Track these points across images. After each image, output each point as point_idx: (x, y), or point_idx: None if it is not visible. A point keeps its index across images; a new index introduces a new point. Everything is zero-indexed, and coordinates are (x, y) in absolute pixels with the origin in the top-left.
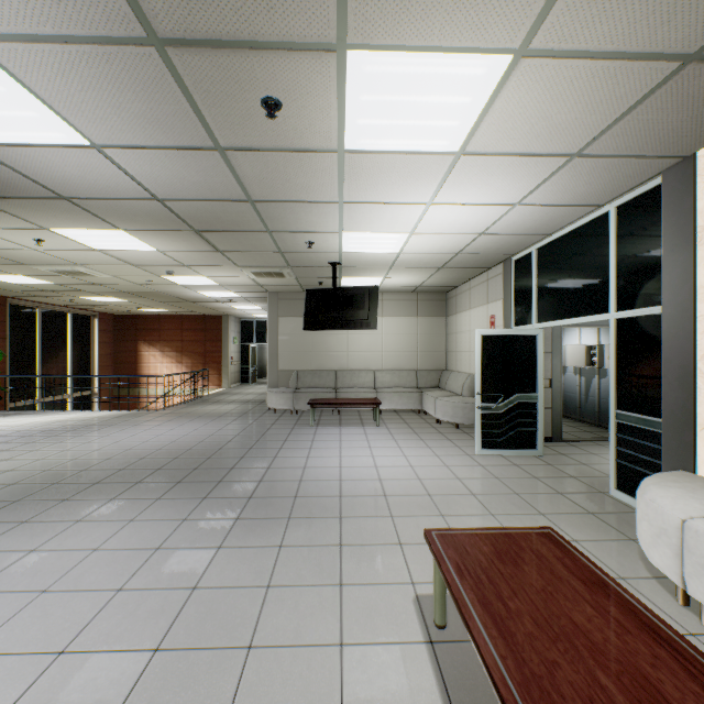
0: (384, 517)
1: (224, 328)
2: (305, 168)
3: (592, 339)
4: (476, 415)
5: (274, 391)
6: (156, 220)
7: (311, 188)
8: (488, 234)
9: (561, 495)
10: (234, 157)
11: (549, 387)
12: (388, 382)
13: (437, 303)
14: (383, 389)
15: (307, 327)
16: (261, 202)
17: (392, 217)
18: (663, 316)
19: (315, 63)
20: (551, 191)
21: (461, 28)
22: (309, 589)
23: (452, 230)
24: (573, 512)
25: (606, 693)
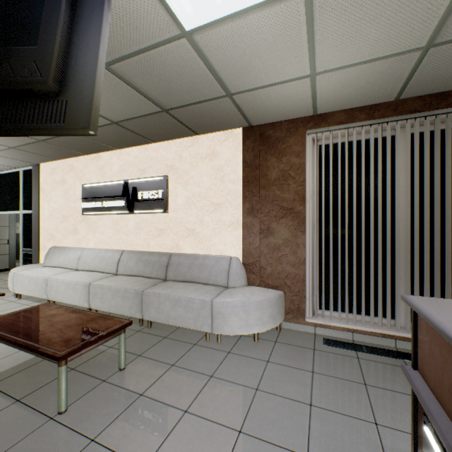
0: None
1: None
2: None
3: None
4: None
5: None
6: None
7: None
8: None
9: None
10: None
11: (8, 244)
12: None
13: None
14: None
15: None
16: None
17: None
18: (33, 214)
19: None
20: None
21: None
22: None
23: None
24: None
25: None
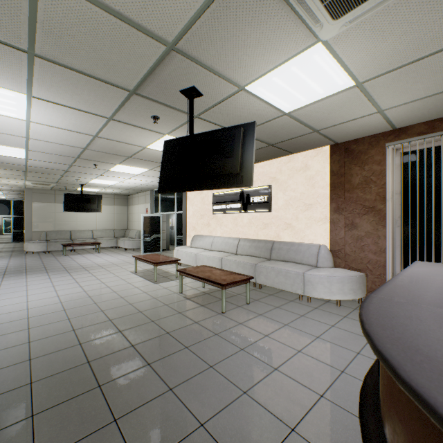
0: (117, 266)
1: None
2: (95, 170)
3: None
4: (142, 242)
5: (33, 242)
6: (12, 168)
7: (93, 172)
8: (146, 185)
9: None
10: (74, 166)
11: (165, 233)
12: (100, 235)
13: (124, 200)
14: (98, 238)
15: (66, 210)
16: (70, 171)
17: (115, 179)
18: (183, 213)
19: (111, 164)
20: None
21: (140, 167)
22: (105, 274)
23: (134, 183)
24: None
25: (157, 258)
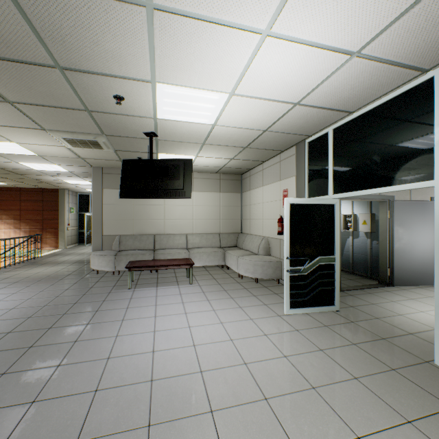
0: None
1: (61, 199)
2: None
3: (347, 210)
4: (286, 277)
5: (96, 254)
6: None
7: None
8: (302, 106)
9: (398, 373)
10: None
11: None
12: (198, 243)
13: (234, 182)
14: (194, 250)
15: (123, 195)
16: None
17: (215, 57)
18: None
19: None
20: (405, 31)
21: None
22: None
23: (273, 94)
24: (435, 409)
25: None
